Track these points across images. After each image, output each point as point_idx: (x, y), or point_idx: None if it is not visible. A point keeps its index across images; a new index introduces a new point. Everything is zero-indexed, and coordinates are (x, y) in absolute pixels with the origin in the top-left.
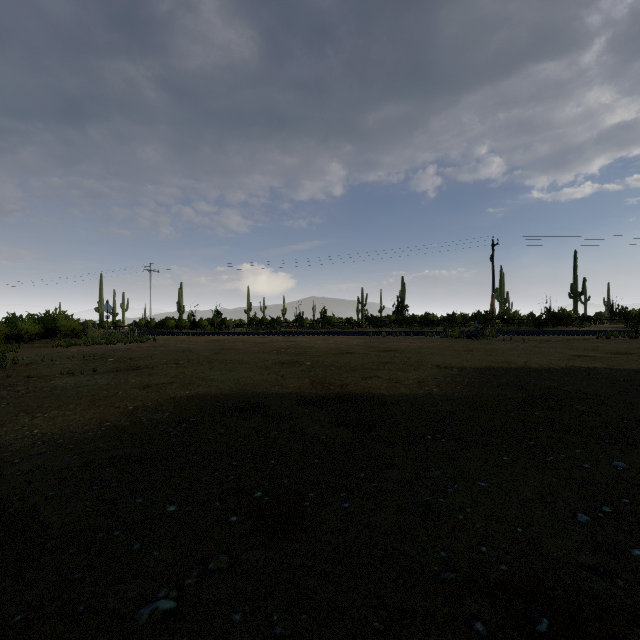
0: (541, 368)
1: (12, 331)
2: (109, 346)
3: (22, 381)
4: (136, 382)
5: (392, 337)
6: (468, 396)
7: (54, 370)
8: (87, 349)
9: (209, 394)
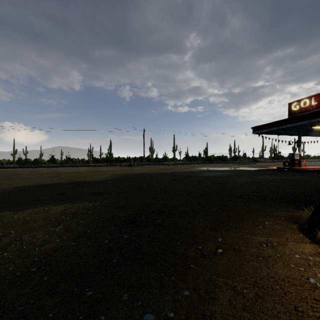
0: (138, 173)
1: None
2: None
3: None
4: None
5: (101, 167)
6: (111, 179)
7: None
8: None
9: (25, 185)
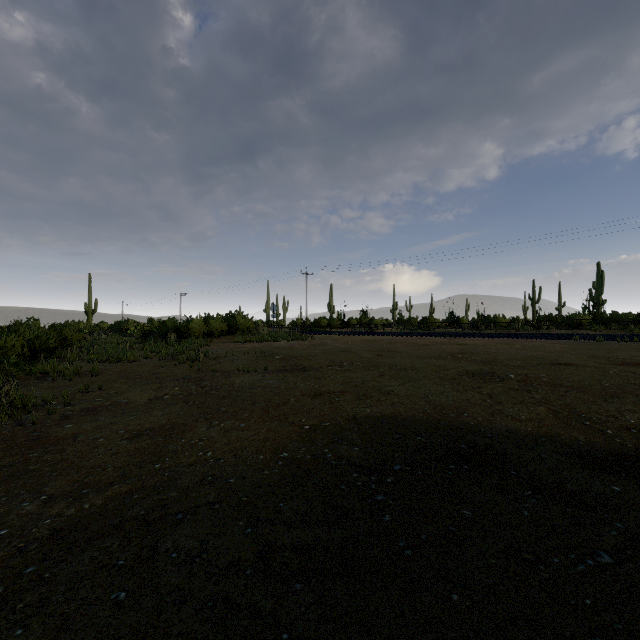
0: None
1: (207, 328)
2: (275, 343)
3: (208, 376)
4: (305, 387)
5: (616, 343)
6: None
7: (233, 365)
8: (258, 345)
9: (398, 417)
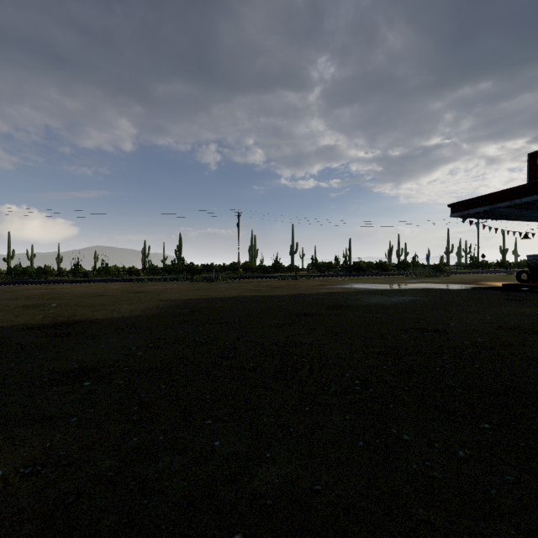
0: (221, 297)
1: None
2: None
3: None
4: None
5: (152, 282)
6: (154, 314)
7: None
8: None
9: None
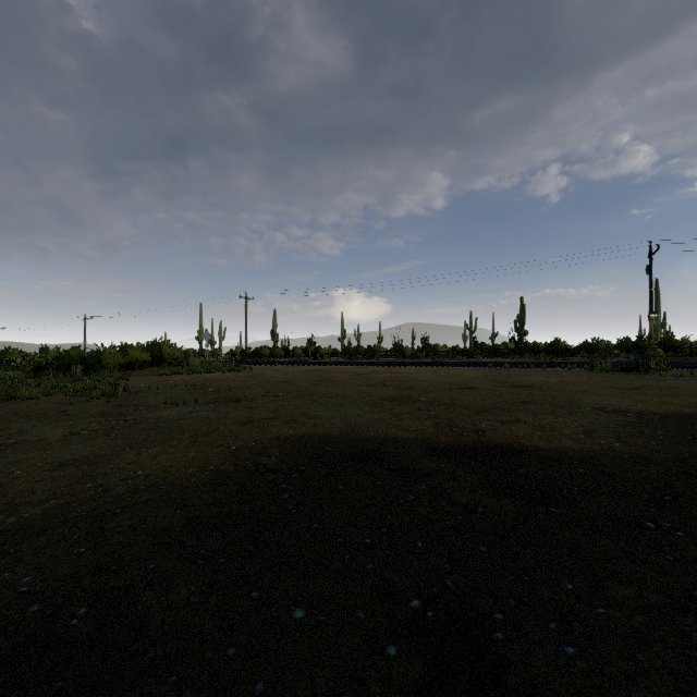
0: None
1: (124, 359)
2: (209, 375)
3: (130, 410)
4: (237, 416)
5: (518, 369)
6: (678, 458)
7: (159, 399)
8: (189, 378)
9: (316, 435)
